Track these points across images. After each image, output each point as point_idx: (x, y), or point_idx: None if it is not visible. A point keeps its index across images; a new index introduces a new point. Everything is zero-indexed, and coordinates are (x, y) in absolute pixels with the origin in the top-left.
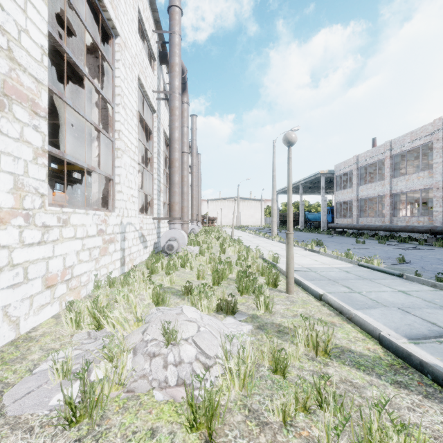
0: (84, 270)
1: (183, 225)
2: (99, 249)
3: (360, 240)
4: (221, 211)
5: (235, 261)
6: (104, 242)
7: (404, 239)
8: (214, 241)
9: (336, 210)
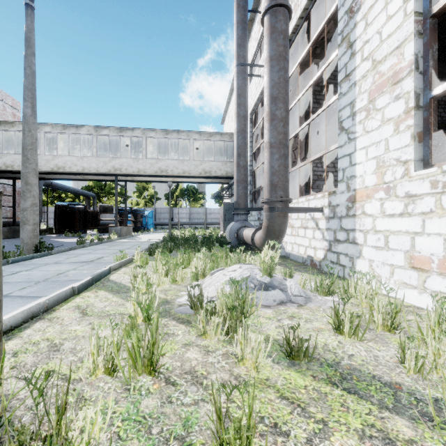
0: None
1: None
2: None
3: None
4: None
5: None
6: None
7: None
8: None
9: None
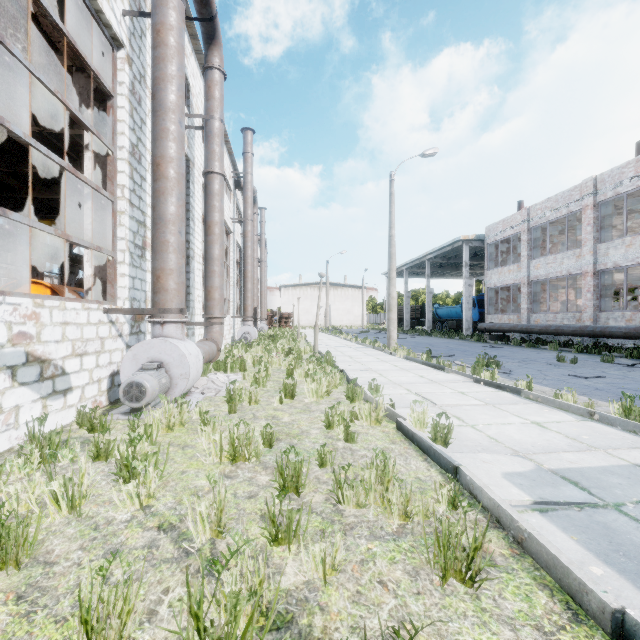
0: None
1: (211, 326)
2: None
3: (550, 353)
4: (298, 302)
5: (317, 450)
6: None
7: (639, 352)
8: (277, 359)
9: (489, 300)
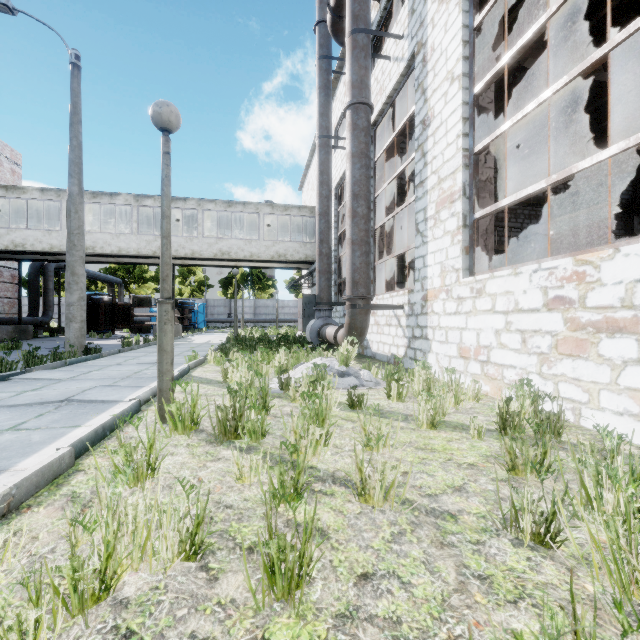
0: (510, 362)
1: None
2: (553, 338)
3: None
4: None
5: None
6: (577, 327)
7: None
8: None
9: None
